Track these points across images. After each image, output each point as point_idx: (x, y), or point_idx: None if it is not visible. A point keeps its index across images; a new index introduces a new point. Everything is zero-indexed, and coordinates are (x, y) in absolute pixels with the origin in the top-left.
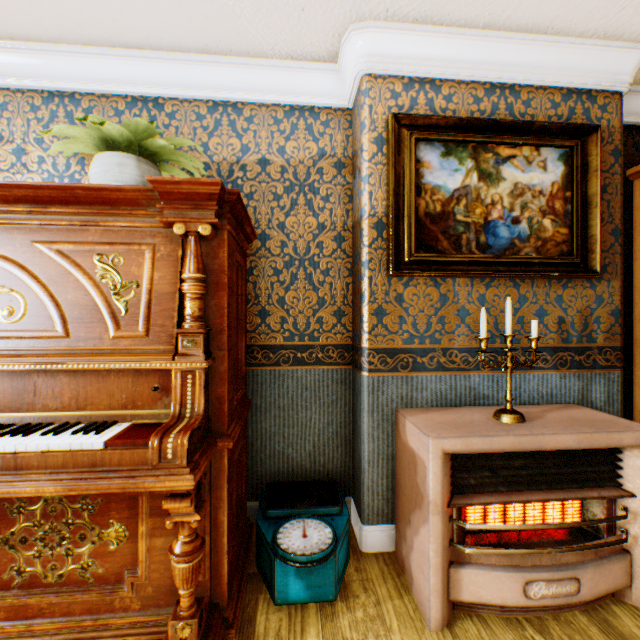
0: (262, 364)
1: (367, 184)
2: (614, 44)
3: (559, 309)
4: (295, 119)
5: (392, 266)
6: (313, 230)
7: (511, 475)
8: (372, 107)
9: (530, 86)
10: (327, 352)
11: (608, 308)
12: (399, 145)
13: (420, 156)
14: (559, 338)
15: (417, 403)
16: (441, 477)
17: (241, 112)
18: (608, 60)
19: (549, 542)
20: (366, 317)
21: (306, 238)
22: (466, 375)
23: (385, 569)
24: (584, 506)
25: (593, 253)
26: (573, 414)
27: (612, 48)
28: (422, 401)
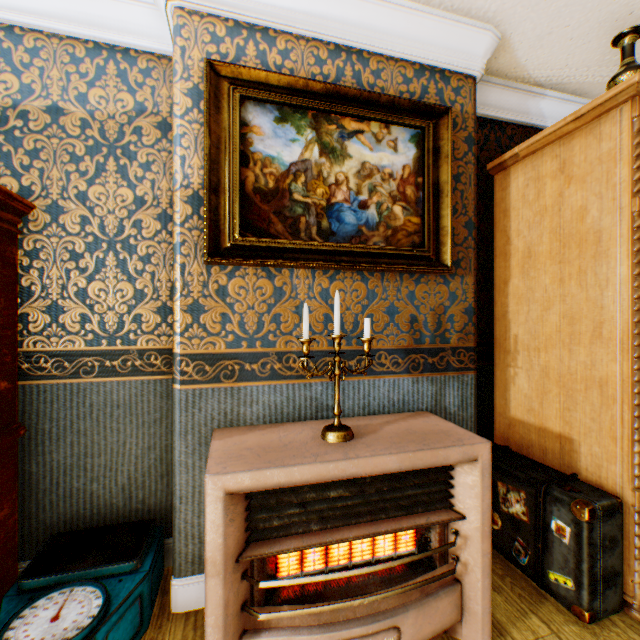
0: (53, 376)
1: (179, 146)
2: (464, 20)
3: (412, 306)
4: (103, 60)
5: (207, 250)
6: (129, 205)
7: (329, 508)
8: (186, 50)
9: (381, 55)
10: (149, 359)
11: (462, 306)
12: (220, 101)
13: (249, 118)
14: (412, 339)
15: (246, 420)
16: (223, 526)
17: (21, 40)
18: (460, 38)
19: (375, 582)
20: (178, 315)
21: (119, 214)
22: (307, 383)
23: (190, 637)
24: (419, 531)
25: (445, 246)
26: (414, 425)
27: (462, 24)
28: (253, 417)
